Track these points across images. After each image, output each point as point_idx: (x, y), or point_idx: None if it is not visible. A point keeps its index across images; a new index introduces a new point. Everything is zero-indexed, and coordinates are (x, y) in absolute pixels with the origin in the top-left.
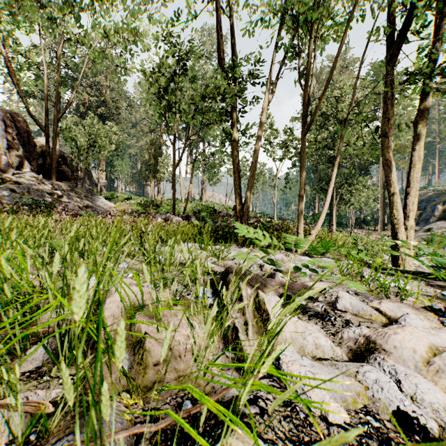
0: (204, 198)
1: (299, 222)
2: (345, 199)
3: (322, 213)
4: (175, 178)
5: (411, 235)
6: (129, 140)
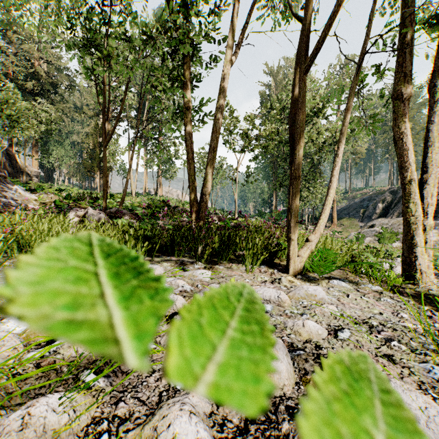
0: (160, 193)
1: (292, 221)
2: (302, 196)
3: (325, 207)
4: (105, 157)
5: (430, 238)
6: (72, 125)
